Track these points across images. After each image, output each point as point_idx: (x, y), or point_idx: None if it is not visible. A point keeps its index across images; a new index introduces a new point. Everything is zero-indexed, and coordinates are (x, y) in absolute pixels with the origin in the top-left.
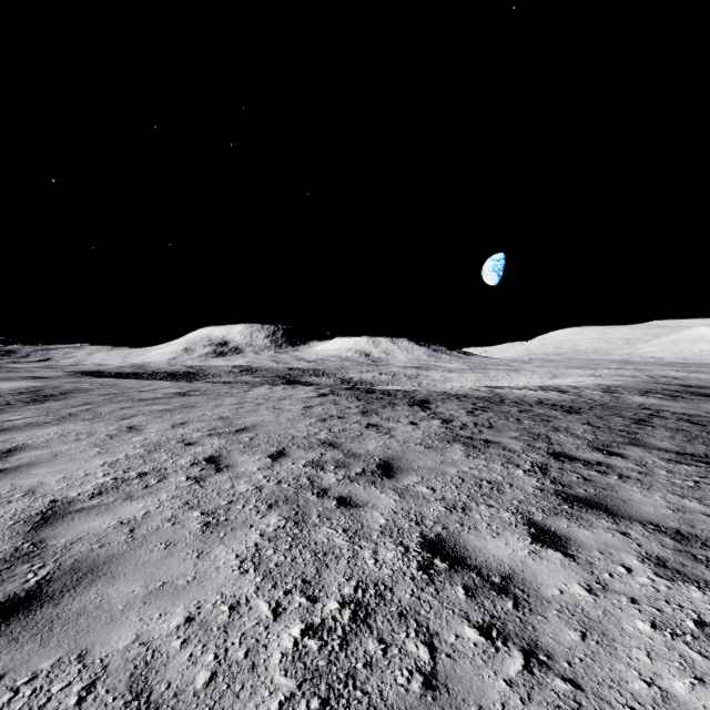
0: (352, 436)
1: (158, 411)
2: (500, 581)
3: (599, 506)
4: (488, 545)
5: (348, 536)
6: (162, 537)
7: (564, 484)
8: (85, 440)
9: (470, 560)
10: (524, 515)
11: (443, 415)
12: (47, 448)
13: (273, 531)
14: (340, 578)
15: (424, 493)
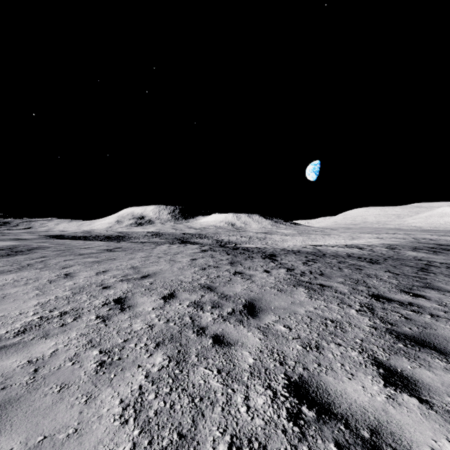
0: (224, 281)
1: (89, 262)
2: (370, 436)
3: (428, 344)
4: (347, 388)
5: (222, 377)
6: (60, 378)
7: (391, 322)
8: (31, 285)
9: (335, 408)
10: (369, 354)
11: (286, 265)
12: (0, 291)
13: (157, 372)
14: (214, 431)
15: (282, 331)
